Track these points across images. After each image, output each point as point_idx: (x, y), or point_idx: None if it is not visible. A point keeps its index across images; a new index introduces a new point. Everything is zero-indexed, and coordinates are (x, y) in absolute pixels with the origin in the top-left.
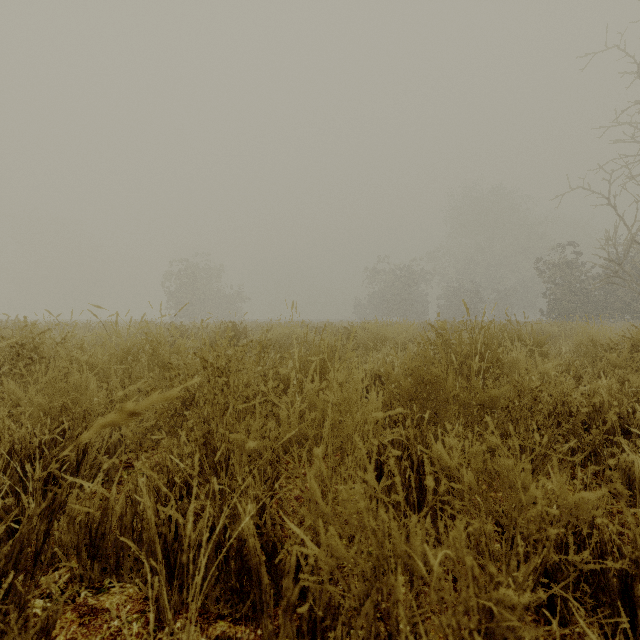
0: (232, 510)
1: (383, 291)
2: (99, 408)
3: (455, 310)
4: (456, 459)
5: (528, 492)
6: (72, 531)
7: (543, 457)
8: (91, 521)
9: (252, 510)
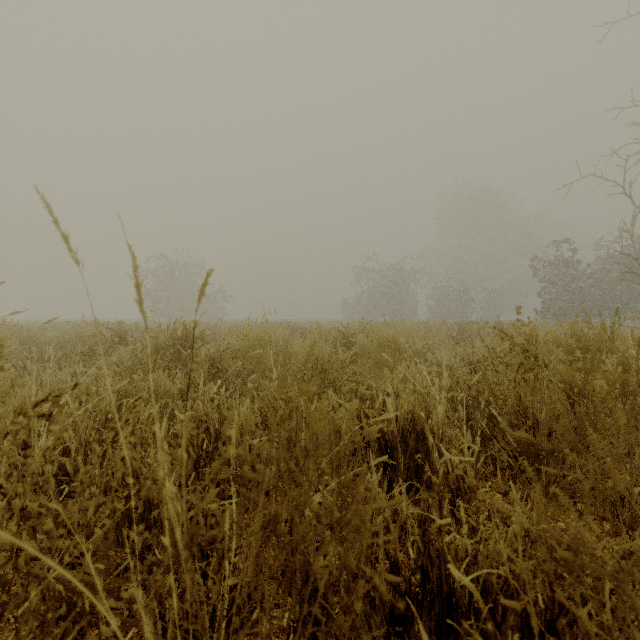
0: None
1: (372, 290)
2: None
3: (445, 310)
4: None
5: None
6: None
7: None
8: None
9: None
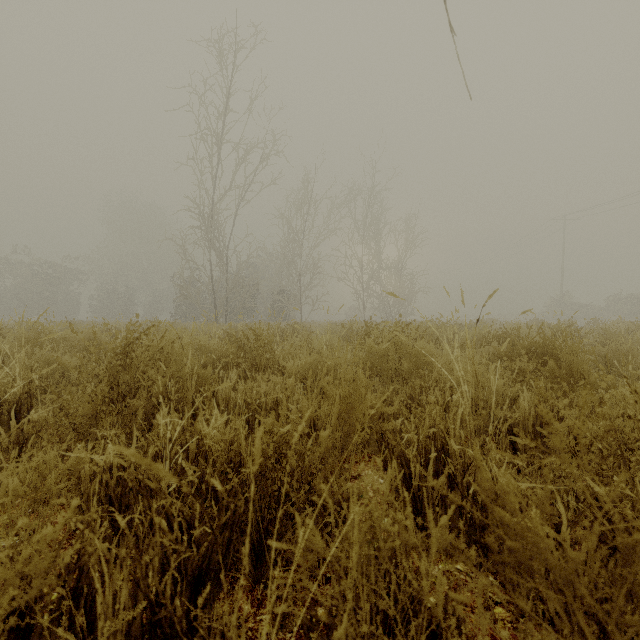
0: None
1: (16, 287)
2: None
3: (108, 311)
4: None
5: None
6: None
7: None
8: None
9: None
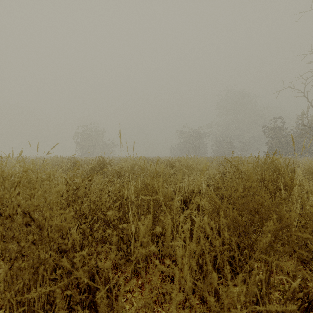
0: None
1: (185, 142)
2: None
3: (220, 151)
4: None
5: None
6: None
7: None
8: None
9: None
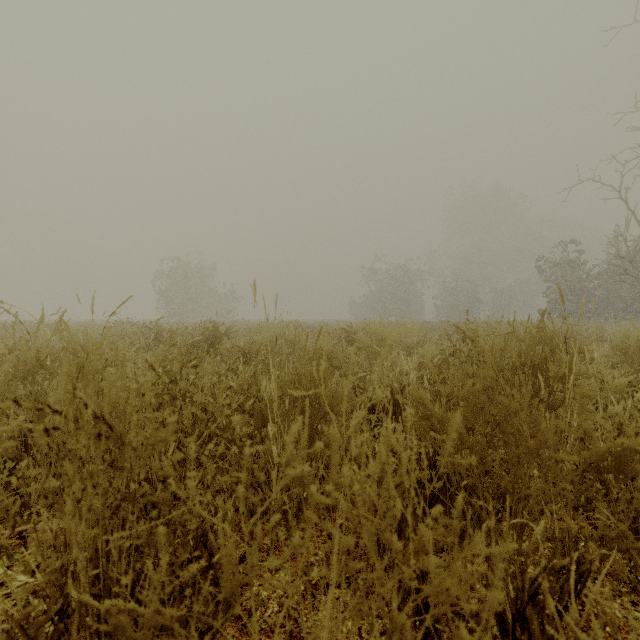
0: None
1: (379, 291)
2: None
3: (452, 310)
4: None
5: None
6: None
7: None
8: None
9: None
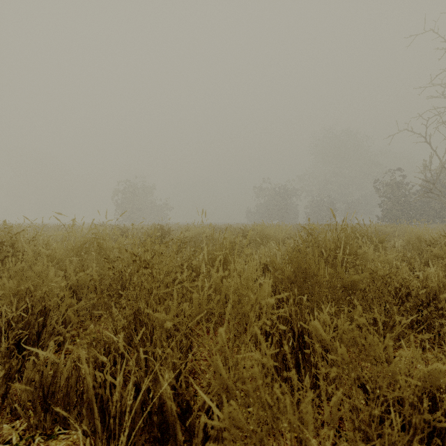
0: (154, 375)
1: (267, 203)
2: (56, 290)
3: (317, 216)
4: (331, 334)
5: (392, 363)
6: (29, 390)
7: (391, 327)
8: (44, 381)
9: (168, 379)
